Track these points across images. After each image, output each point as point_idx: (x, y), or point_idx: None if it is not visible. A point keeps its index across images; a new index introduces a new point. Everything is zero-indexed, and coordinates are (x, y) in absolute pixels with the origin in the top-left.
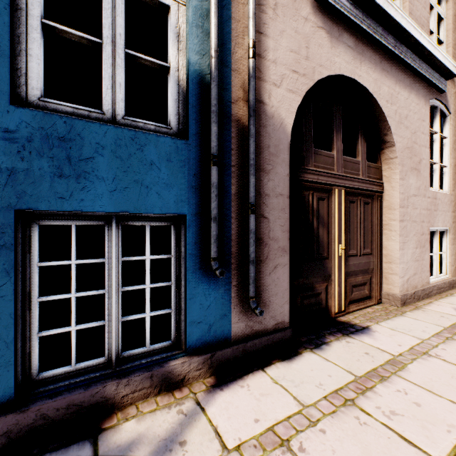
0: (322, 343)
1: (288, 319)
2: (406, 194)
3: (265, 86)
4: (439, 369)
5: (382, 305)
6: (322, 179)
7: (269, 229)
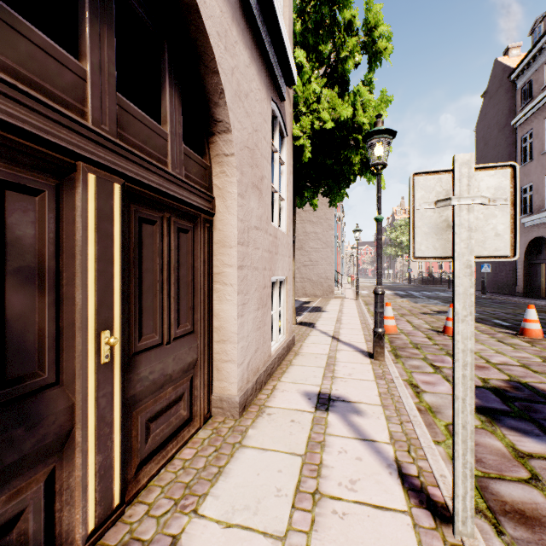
0: None
1: None
2: (247, 223)
3: None
4: None
5: (213, 422)
6: (18, 114)
7: None
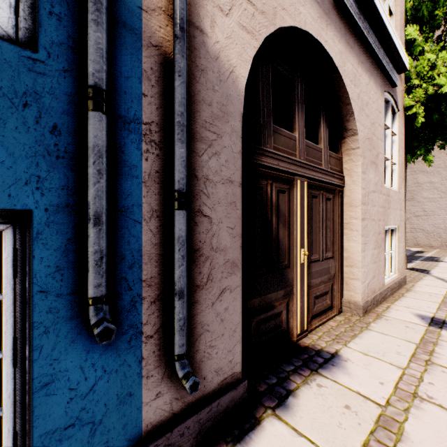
0: (287, 392)
1: (240, 367)
2: (367, 189)
3: (205, 5)
4: (443, 427)
5: (344, 314)
6: (283, 165)
7: (212, 233)
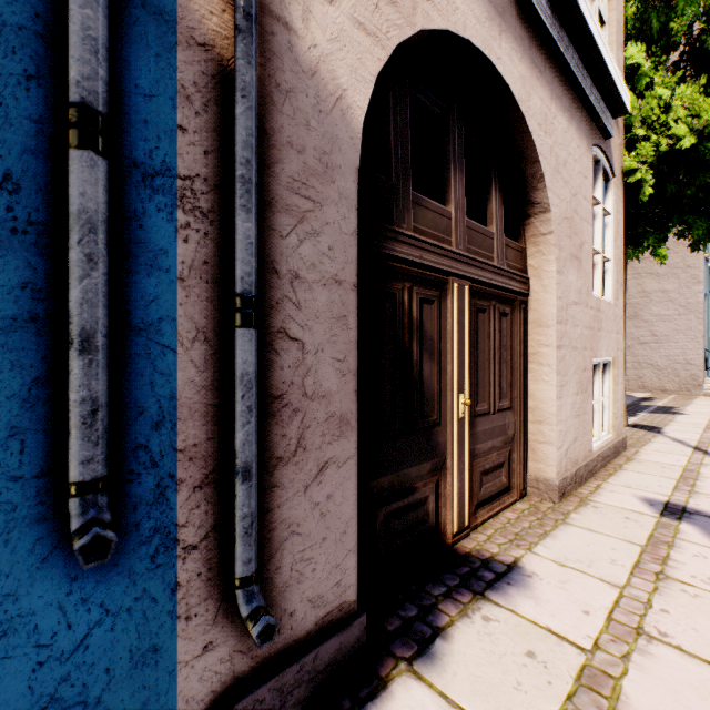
0: (433, 631)
1: (355, 593)
2: (565, 299)
3: None
4: (684, 685)
5: (529, 500)
6: (429, 258)
7: (305, 369)
